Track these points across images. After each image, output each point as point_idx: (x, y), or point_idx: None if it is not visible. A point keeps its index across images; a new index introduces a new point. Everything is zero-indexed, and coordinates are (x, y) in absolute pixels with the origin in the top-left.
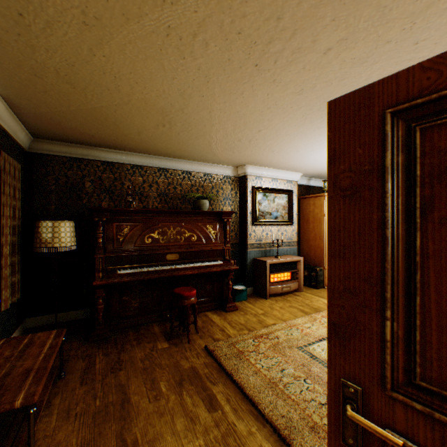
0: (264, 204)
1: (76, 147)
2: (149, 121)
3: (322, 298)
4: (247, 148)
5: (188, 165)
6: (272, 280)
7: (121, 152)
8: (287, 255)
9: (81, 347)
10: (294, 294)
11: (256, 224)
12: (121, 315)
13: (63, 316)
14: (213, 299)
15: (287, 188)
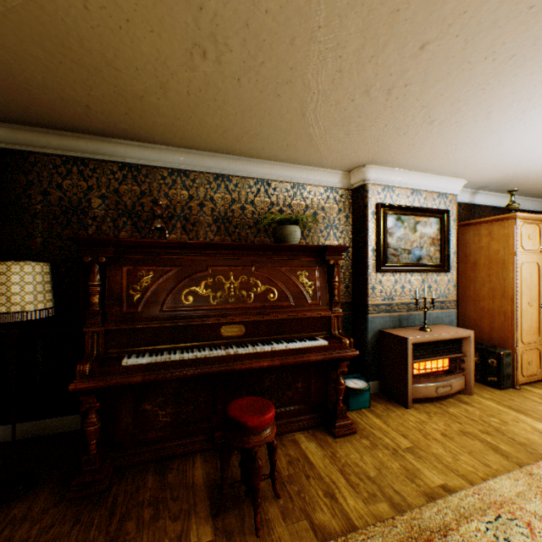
0: (397, 234)
1: (74, 139)
2: (169, 37)
3: (523, 415)
4: (378, 116)
5: (265, 168)
6: (414, 371)
7: (151, 146)
8: (440, 326)
9: (44, 514)
10: (458, 399)
11: (384, 270)
12: (138, 438)
13: (55, 423)
14: (308, 408)
15: (438, 206)
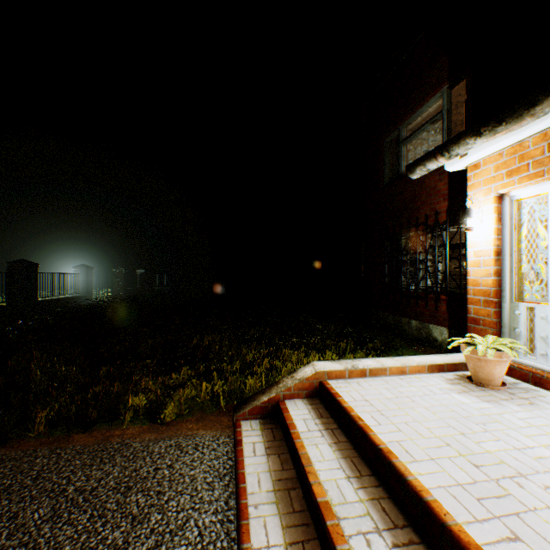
0: None
1: None
2: None
3: None
4: None
5: None
6: None
7: None
8: None
9: None
10: None
11: None
12: None
13: None
14: None
15: None
